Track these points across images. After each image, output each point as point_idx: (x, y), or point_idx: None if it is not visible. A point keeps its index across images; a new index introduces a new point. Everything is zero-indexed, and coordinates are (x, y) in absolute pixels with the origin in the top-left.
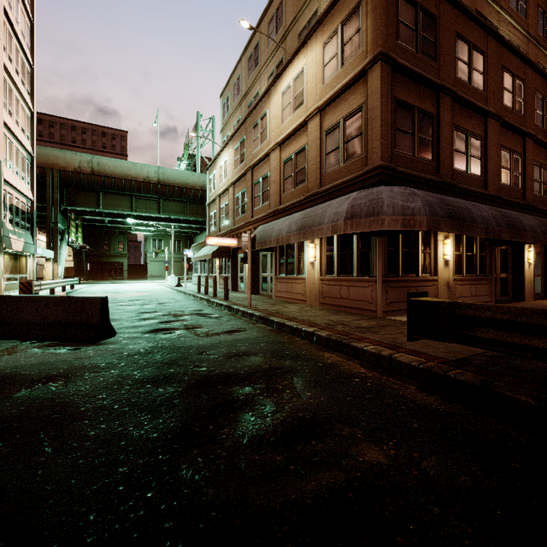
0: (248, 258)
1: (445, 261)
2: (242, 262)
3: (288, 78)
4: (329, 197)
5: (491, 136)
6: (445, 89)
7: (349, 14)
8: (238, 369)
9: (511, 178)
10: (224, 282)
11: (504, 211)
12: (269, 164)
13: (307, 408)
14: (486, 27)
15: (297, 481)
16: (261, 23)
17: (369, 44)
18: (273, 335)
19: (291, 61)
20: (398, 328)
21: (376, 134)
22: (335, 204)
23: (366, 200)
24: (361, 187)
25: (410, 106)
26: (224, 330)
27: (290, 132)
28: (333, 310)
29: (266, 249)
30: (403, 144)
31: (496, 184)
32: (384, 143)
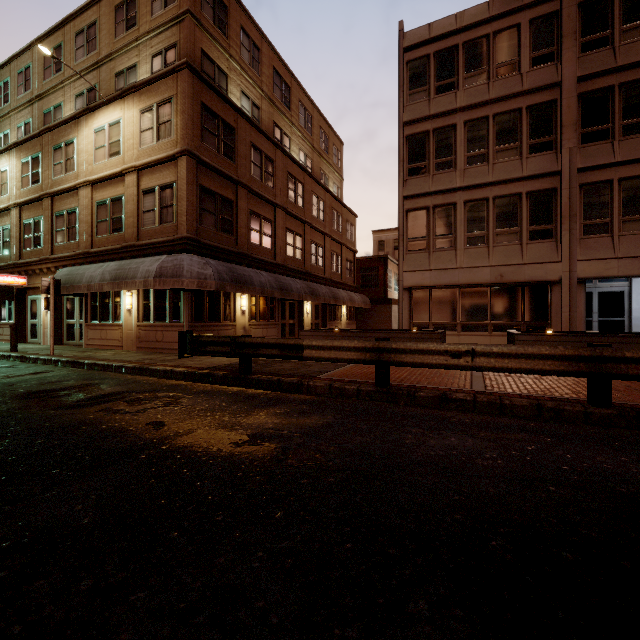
0: (50, 304)
1: (243, 311)
2: (34, 306)
3: (102, 119)
4: (146, 252)
5: (279, 221)
6: (242, 184)
7: (163, 101)
8: (55, 387)
9: (295, 252)
10: (11, 330)
11: (281, 277)
12: (78, 200)
13: (107, 392)
14: (275, 143)
15: (98, 404)
16: (66, 26)
17: (179, 137)
18: (84, 371)
19: (107, 104)
20: (193, 358)
21: (184, 211)
22: (148, 263)
23: (172, 264)
24: (172, 250)
25: (214, 192)
26: (27, 373)
27: (104, 176)
28: (149, 352)
29: (73, 293)
30: (208, 221)
31: (282, 256)
32: (190, 219)
